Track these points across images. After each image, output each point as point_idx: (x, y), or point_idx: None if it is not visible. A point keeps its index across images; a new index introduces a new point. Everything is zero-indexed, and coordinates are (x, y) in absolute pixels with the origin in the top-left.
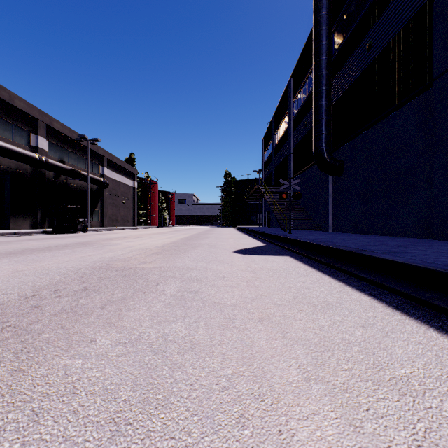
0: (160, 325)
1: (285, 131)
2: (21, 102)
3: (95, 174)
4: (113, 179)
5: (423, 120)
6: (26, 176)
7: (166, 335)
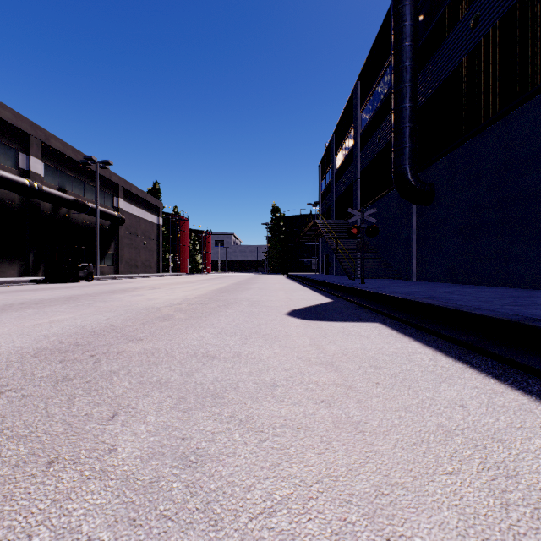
0: None
1: (349, 151)
2: (5, 111)
3: (107, 207)
4: (130, 214)
5: None
6: (13, 207)
7: None
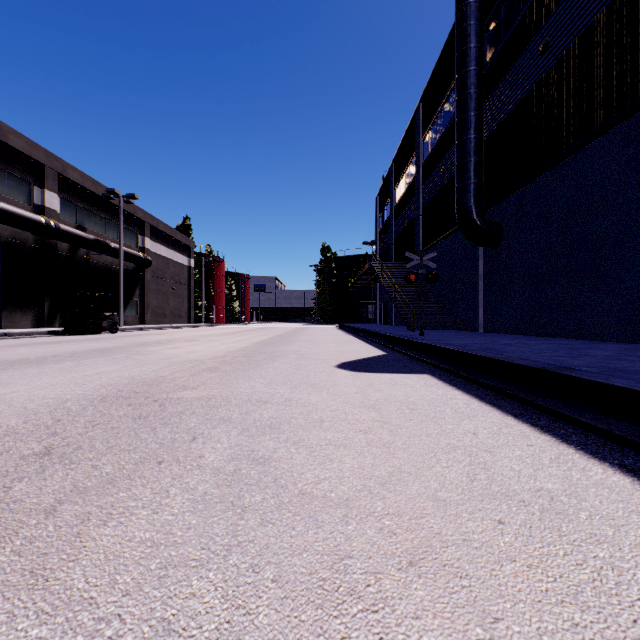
0: (161, 584)
1: (410, 183)
2: (18, 139)
3: (132, 247)
4: (158, 255)
5: (636, 155)
6: (26, 248)
7: (164, 634)
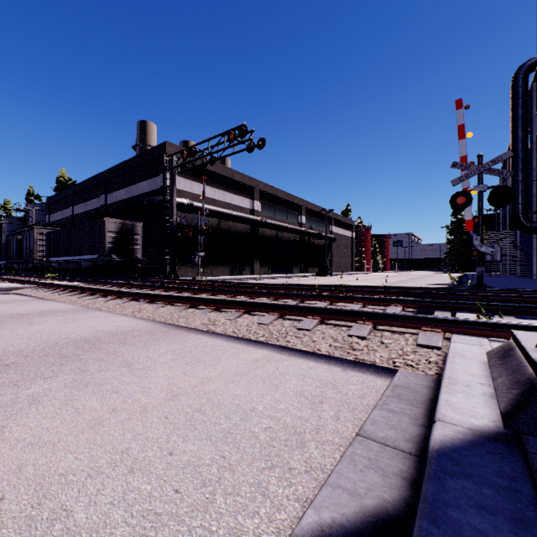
0: None
1: None
2: (296, 199)
3: (327, 232)
4: (337, 234)
5: None
6: (297, 241)
7: None
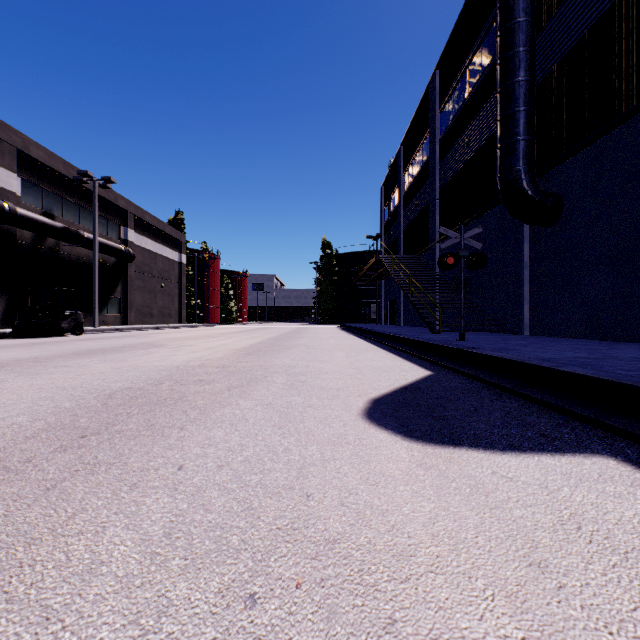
0: None
1: (423, 165)
2: None
3: (112, 239)
4: (143, 249)
5: None
6: None
7: None
